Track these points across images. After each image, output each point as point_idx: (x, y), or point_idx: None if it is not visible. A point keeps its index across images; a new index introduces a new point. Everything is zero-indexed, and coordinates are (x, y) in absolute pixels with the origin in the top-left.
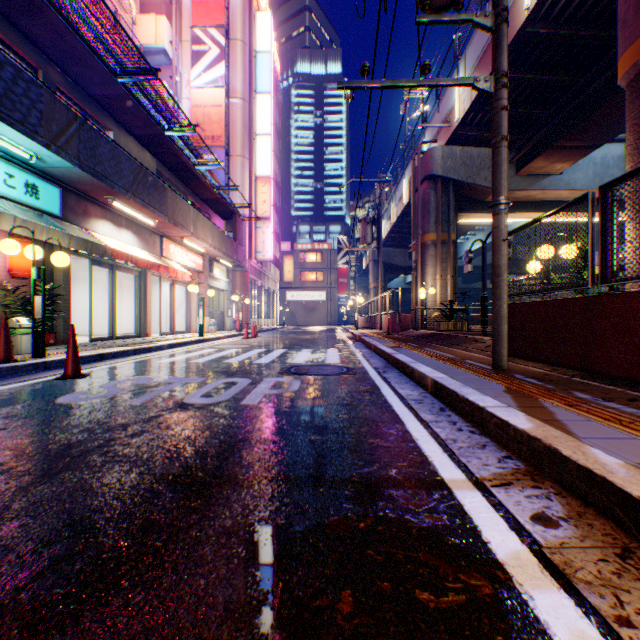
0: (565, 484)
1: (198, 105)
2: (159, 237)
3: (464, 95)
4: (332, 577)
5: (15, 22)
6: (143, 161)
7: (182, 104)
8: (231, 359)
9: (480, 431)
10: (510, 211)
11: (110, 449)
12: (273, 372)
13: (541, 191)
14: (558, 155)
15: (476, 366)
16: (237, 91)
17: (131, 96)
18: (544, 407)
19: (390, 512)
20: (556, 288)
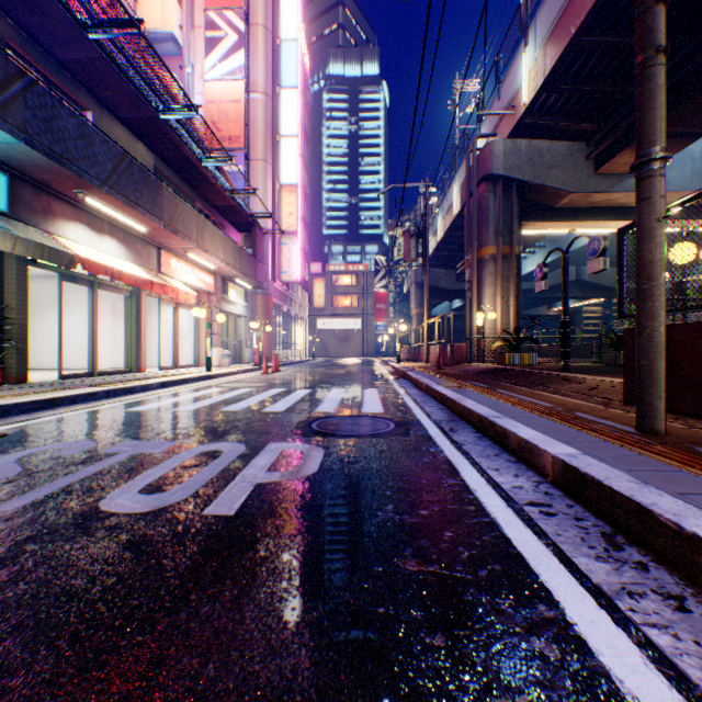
0: None
1: (213, 101)
2: (156, 249)
3: (534, 71)
4: None
5: None
6: (134, 153)
7: (195, 100)
8: (233, 405)
9: None
10: (585, 219)
11: None
12: (284, 430)
13: (626, 193)
14: None
15: (606, 426)
16: (258, 85)
17: (109, 60)
18: None
19: None
20: None
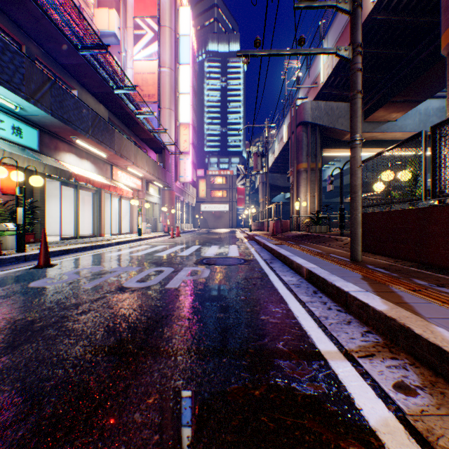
0: (417, 356)
1: (138, 72)
2: (110, 166)
3: (327, 64)
4: (232, 444)
5: (5, 10)
6: (98, 111)
7: (127, 72)
8: (160, 253)
9: (345, 310)
10: None
11: (63, 325)
12: (190, 263)
13: (382, 133)
14: (394, 107)
15: (338, 259)
16: (166, 63)
17: (89, 64)
18: (394, 292)
19: (279, 381)
20: (397, 202)
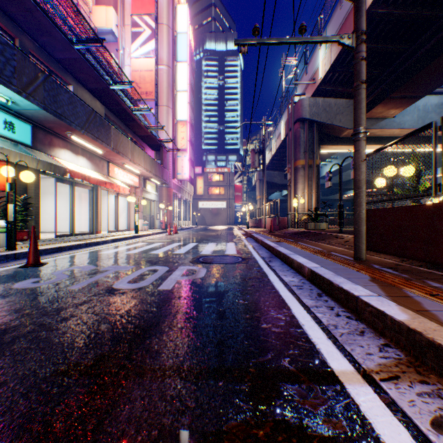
0: None
1: (136, 70)
2: (106, 162)
3: (325, 60)
4: None
5: None
6: (95, 107)
7: (125, 69)
8: (156, 251)
9: (355, 317)
10: None
11: (38, 335)
12: (186, 261)
13: (380, 129)
14: (393, 103)
15: (341, 257)
16: (163, 60)
17: (84, 59)
18: (409, 296)
19: (288, 415)
20: (404, 197)
